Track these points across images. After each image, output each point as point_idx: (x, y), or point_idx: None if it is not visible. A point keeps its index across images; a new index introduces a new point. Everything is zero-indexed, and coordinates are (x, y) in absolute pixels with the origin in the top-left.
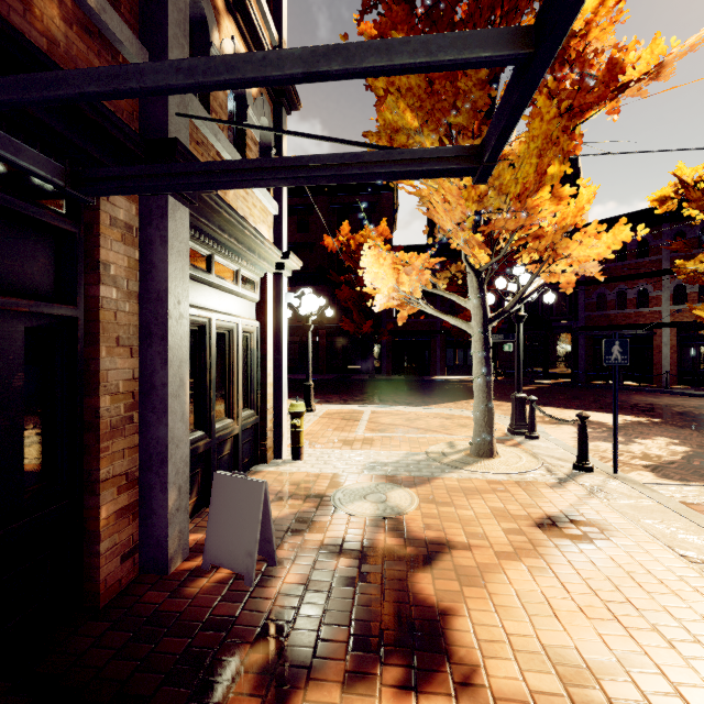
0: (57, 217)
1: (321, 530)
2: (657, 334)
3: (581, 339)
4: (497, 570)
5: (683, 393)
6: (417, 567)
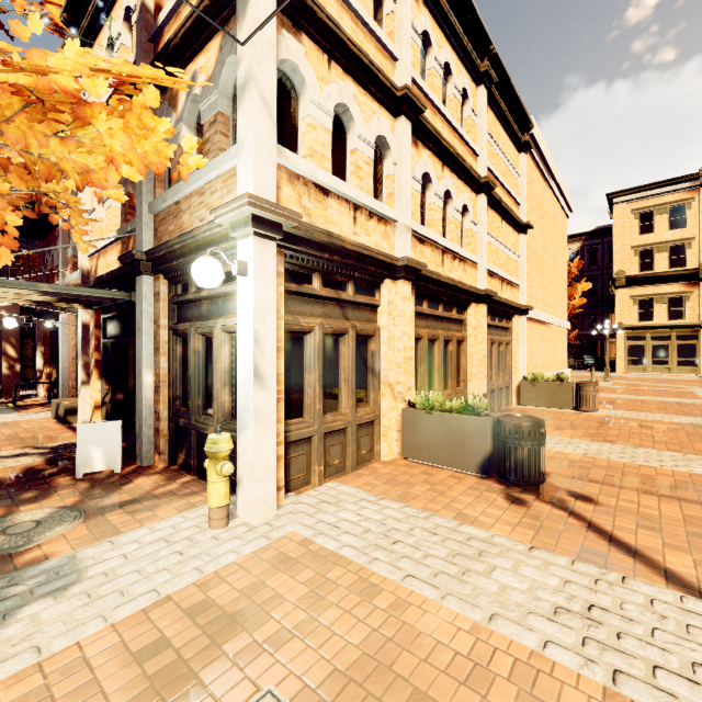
0: None
1: (66, 497)
2: None
3: None
4: None
5: None
6: None
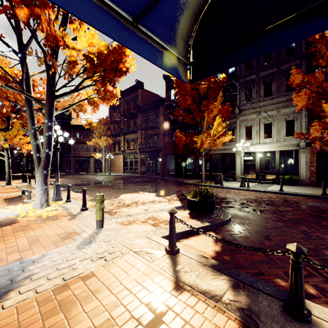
0: None
1: None
2: (90, 159)
3: (72, 160)
4: None
5: (90, 174)
6: None
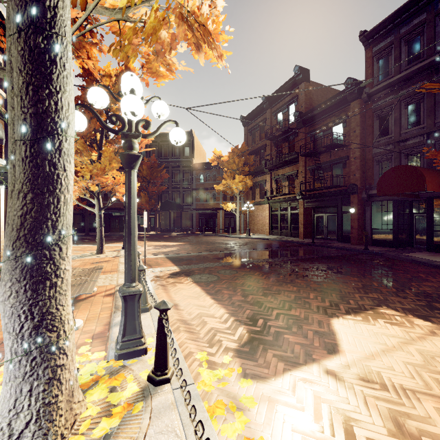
0: None
1: None
2: (218, 212)
3: (194, 214)
4: None
5: (219, 235)
6: None
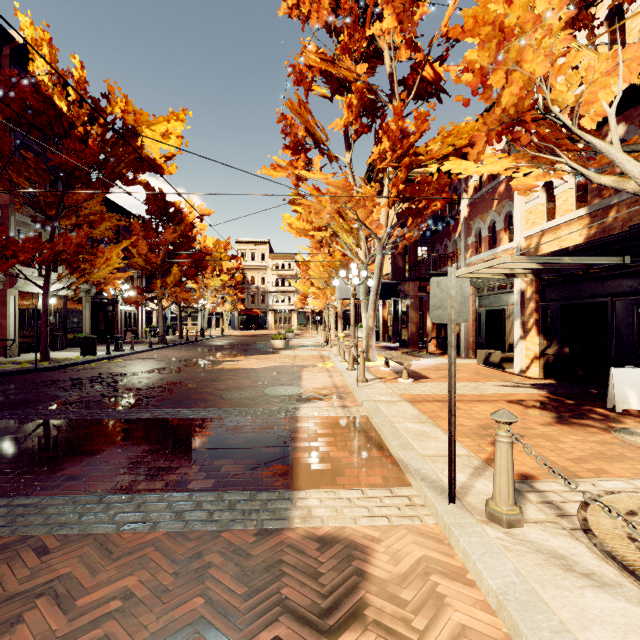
0: (637, 267)
1: None
2: None
3: None
4: (522, 417)
5: None
6: (559, 416)
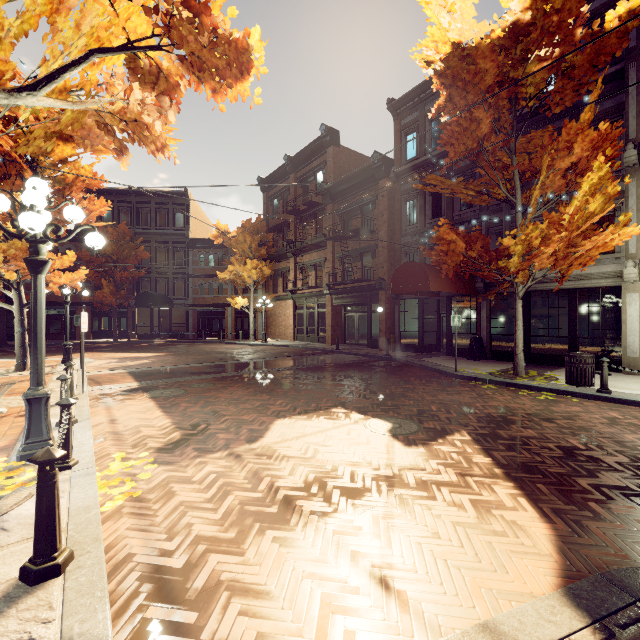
0: None
1: None
2: (227, 310)
3: (191, 312)
4: None
5: (225, 342)
6: None
